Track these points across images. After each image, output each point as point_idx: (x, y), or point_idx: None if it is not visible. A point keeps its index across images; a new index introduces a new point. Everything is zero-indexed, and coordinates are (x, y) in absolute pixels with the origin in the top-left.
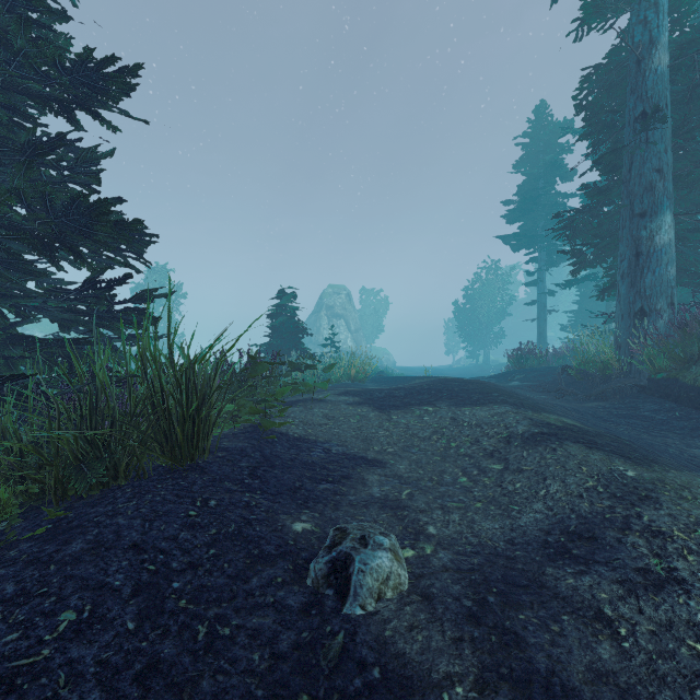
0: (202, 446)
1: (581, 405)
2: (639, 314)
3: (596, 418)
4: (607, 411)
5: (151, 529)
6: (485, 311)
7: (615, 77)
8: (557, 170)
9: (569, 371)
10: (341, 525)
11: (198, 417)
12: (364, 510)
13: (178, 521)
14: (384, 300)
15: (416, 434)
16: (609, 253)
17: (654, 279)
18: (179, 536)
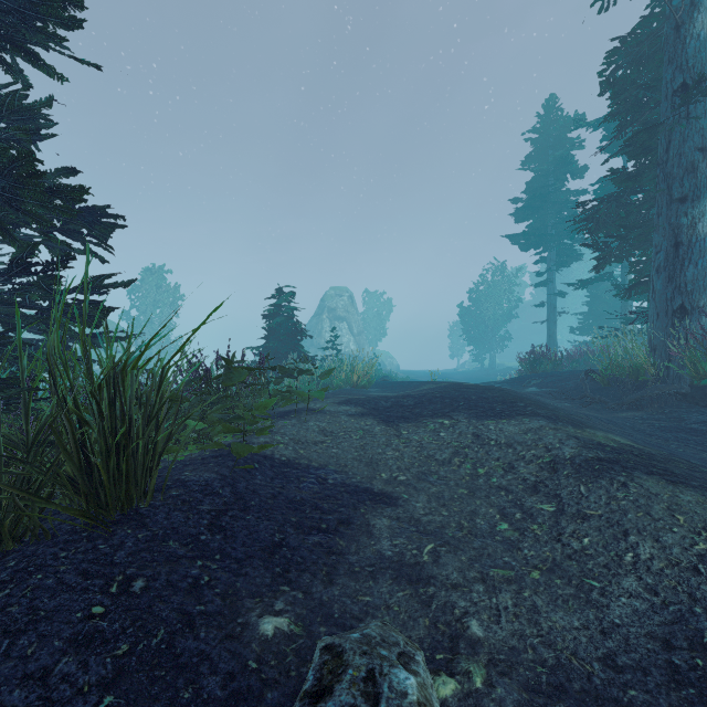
0: (143, 486)
1: (614, 415)
2: (678, 312)
3: (638, 431)
4: (647, 423)
5: (7, 657)
6: (490, 313)
7: (647, 48)
8: (567, 166)
9: (593, 376)
10: (334, 640)
11: (127, 449)
12: (371, 582)
13: (66, 630)
14: (387, 302)
15: (432, 456)
16: (638, 246)
17: (696, 272)
18: (56, 668)
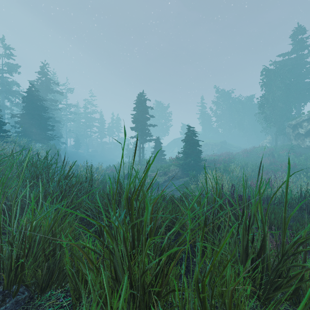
0: None
1: None
2: None
3: None
4: None
5: None
6: None
7: None
8: None
9: None
10: None
11: None
12: None
13: None
14: None
15: None
16: None
17: None
18: None
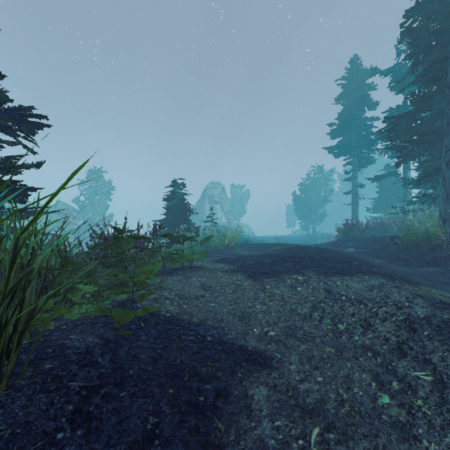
0: None
1: (418, 270)
2: None
3: (444, 284)
4: (447, 276)
5: None
6: (313, 199)
7: (437, 5)
8: (365, 101)
9: (396, 240)
10: None
11: None
12: None
13: None
14: (246, 192)
15: (294, 310)
16: (428, 148)
17: None
18: None
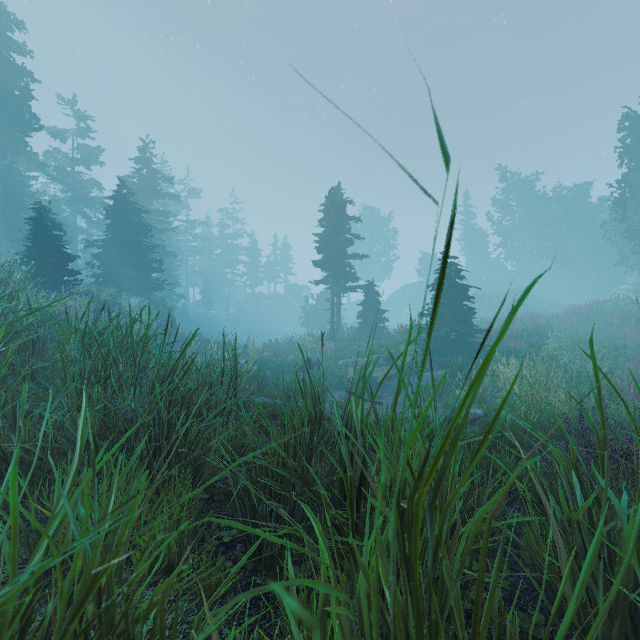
0: None
1: None
2: None
3: None
4: None
5: None
6: None
7: None
8: None
9: None
10: None
11: None
12: None
13: None
14: None
15: None
16: None
17: None
18: None
